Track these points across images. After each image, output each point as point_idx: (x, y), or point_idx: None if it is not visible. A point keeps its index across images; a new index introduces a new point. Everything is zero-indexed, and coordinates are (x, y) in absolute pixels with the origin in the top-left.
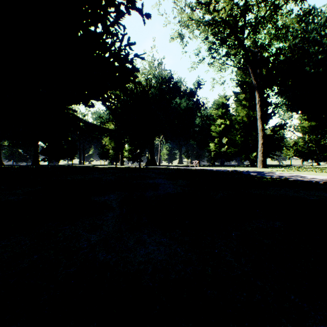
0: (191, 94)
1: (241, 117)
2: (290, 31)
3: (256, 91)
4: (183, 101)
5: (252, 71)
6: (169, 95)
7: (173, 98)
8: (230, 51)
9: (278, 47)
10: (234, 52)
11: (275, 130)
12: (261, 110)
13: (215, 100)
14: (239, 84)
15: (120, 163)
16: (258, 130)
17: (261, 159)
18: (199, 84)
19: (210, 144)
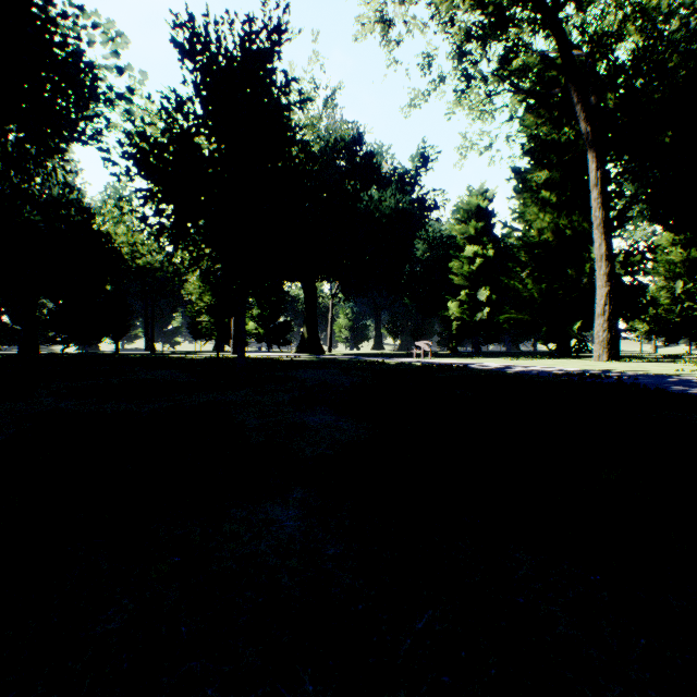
0: (407, 183)
1: (538, 231)
2: (662, 11)
3: (591, 152)
4: (387, 196)
5: (580, 98)
6: (354, 183)
7: (364, 191)
8: (512, 60)
9: (634, 48)
10: (519, 65)
11: (630, 262)
12: (604, 202)
13: (460, 201)
14: (533, 144)
15: (232, 347)
16: (596, 257)
17: (605, 336)
18: (425, 159)
19: (448, 303)
